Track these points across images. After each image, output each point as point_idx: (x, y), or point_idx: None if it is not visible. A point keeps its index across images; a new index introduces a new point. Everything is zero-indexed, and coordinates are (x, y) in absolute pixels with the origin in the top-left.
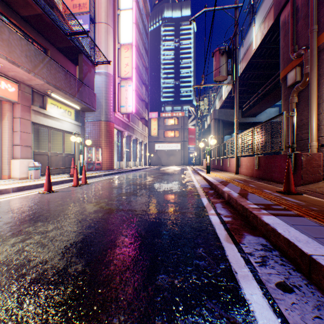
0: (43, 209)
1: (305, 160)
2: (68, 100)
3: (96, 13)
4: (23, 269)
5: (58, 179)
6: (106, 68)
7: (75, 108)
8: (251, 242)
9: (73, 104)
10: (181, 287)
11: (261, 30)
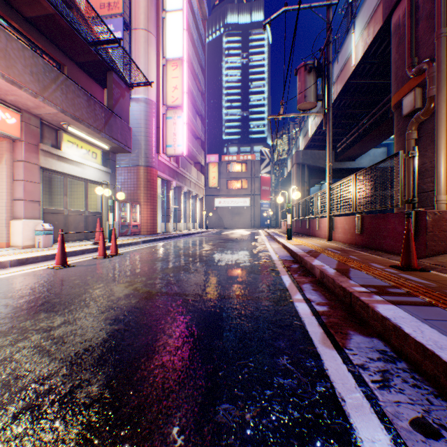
0: (51, 293)
1: (431, 221)
2: (92, 136)
3: (132, 16)
4: (4, 393)
5: (78, 248)
6: (146, 92)
7: (103, 148)
8: (362, 346)
9: (99, 142)
10: (256, 427)
11: (364, 38)
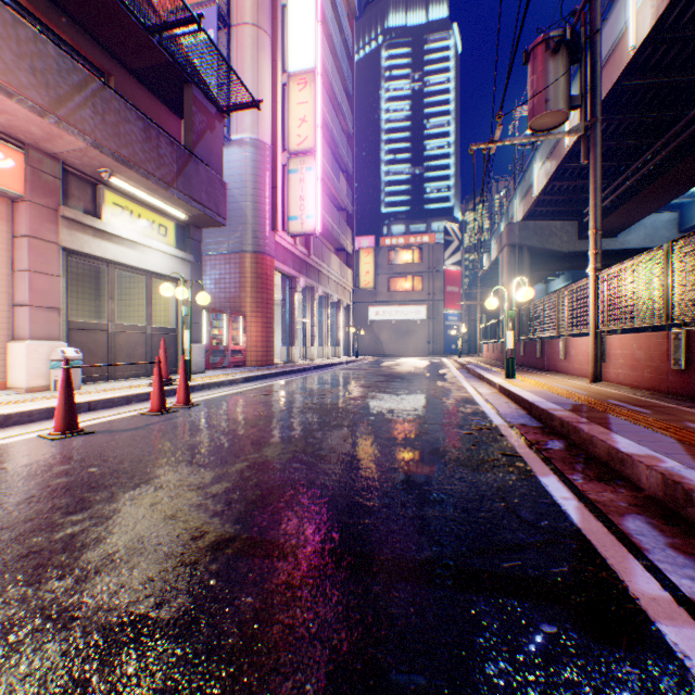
0: None
1: None
2: (155, 196)
3: (232, 5)
4: None
5: (121, 392)
6: (254, 128)
7: (178, 219)
8: None
9: (169, 207)
10: None
11: None
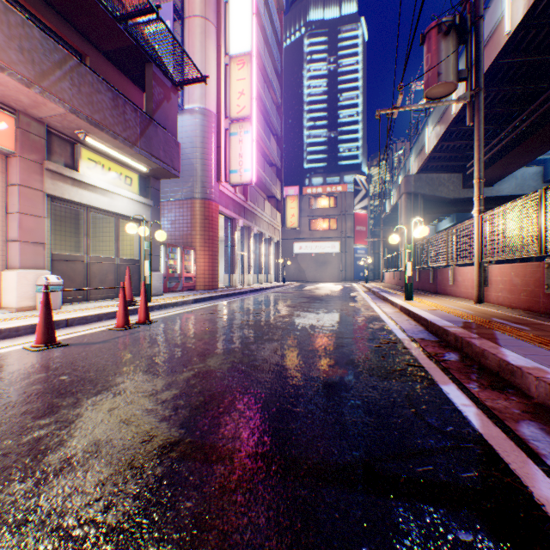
0: None
1: None
2: (122, 153)
3: (185, 1)
4: None
5: (93, 311)
6: (202, 100)
7: (140, 171)
8: None
9: (133, 162)
10: None
11: None
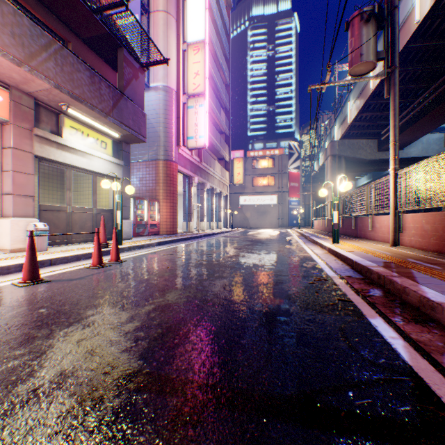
0: None
1: None
2: (98, 121)
3: None
4: None
5: (73, 252)
6: (165, 79)
7: (114, 137)
8: None
9: (107, 129)
10: None
11: None
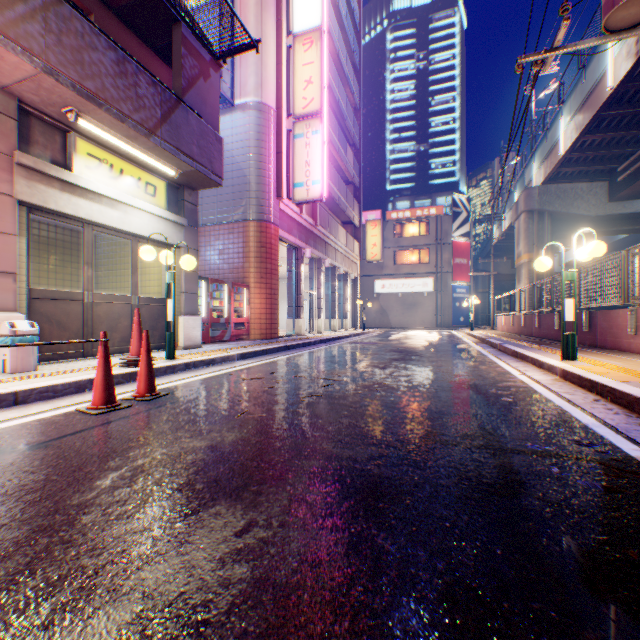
0: None
1: None
2: (136, 146)
3: None
4: None
5: (73, 376)
6: (257, 91)
7: (169, 178)
8: None
9: (154, 161)
10: None
11: None
